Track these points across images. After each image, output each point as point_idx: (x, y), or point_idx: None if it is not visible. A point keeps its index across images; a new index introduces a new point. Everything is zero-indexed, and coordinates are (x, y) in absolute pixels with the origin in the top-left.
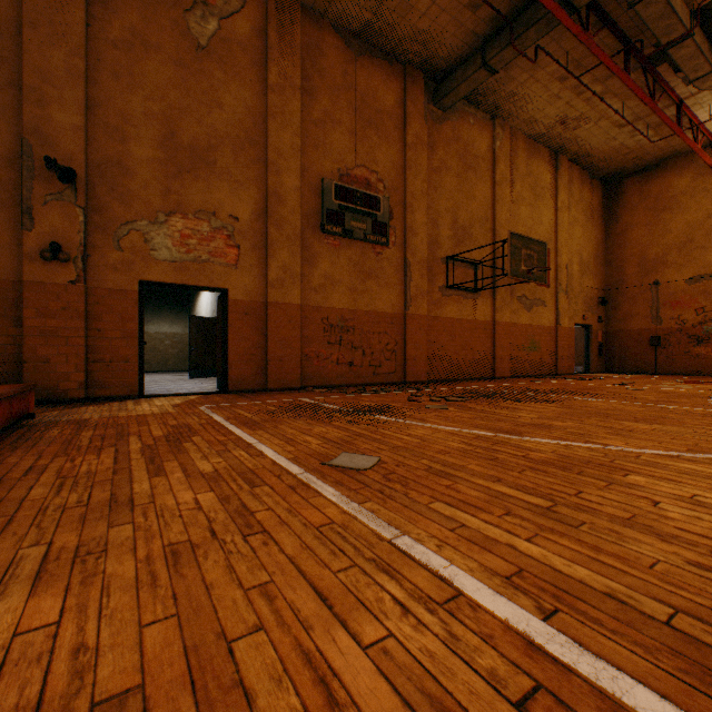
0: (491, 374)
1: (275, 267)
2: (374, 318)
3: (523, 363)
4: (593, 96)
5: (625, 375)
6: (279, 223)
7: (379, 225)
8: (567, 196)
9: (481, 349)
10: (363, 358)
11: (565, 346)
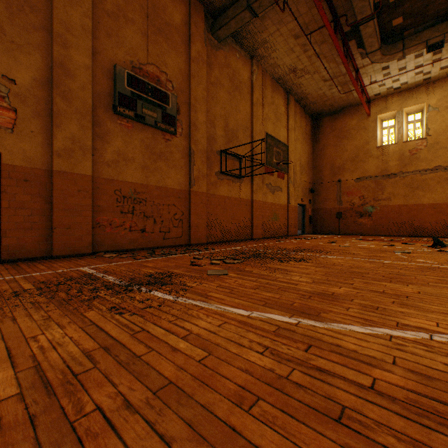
0: (250, 236)
1: (62, 137)
2: (164, 193)
3: (269, 228)
4: (313, 54)
5: (325, 235)
6: (67, 95)
7: (169, 116)
8: (294, 122)
9: (244, 219)
10: (154, 226)
11: (293, 217)
